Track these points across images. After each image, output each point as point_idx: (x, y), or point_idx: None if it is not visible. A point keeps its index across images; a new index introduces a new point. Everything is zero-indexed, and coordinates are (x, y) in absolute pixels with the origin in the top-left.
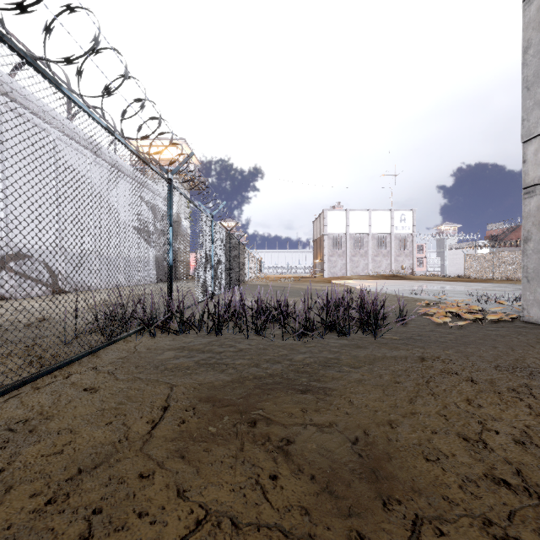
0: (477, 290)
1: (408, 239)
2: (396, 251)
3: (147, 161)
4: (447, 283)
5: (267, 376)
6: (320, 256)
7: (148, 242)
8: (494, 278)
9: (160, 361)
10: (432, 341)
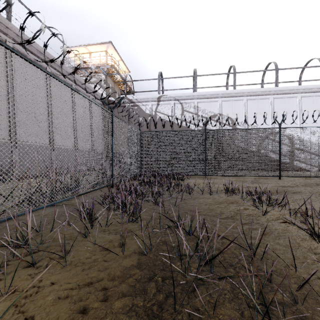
0: None
1: None
2: None
3: None
4: None
5: None
6: None
7: None
8: None
9: None
10: None
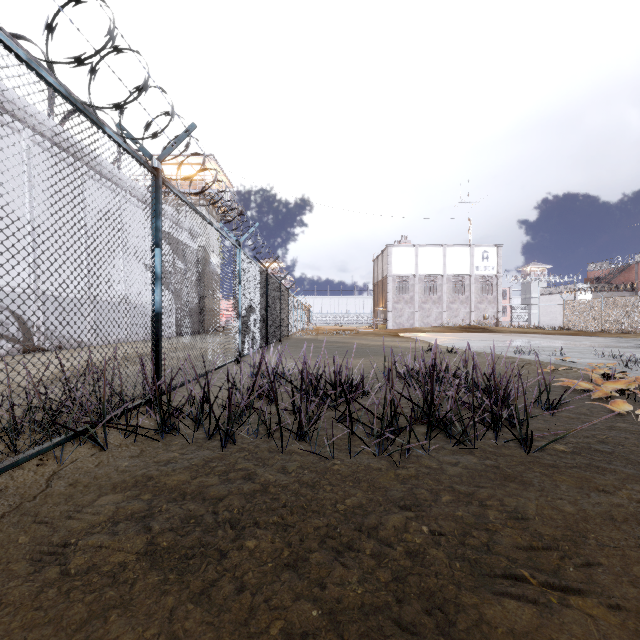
0: (598, 347)
1: (492, 281)
2: (476, 297)
3: (96, 119)
4: (548, 337)
5: (321, 628)
6: (382, 302)
7: (164, 284)
8: (603, 331)
9: (68, 537)
10: (639, 458)
